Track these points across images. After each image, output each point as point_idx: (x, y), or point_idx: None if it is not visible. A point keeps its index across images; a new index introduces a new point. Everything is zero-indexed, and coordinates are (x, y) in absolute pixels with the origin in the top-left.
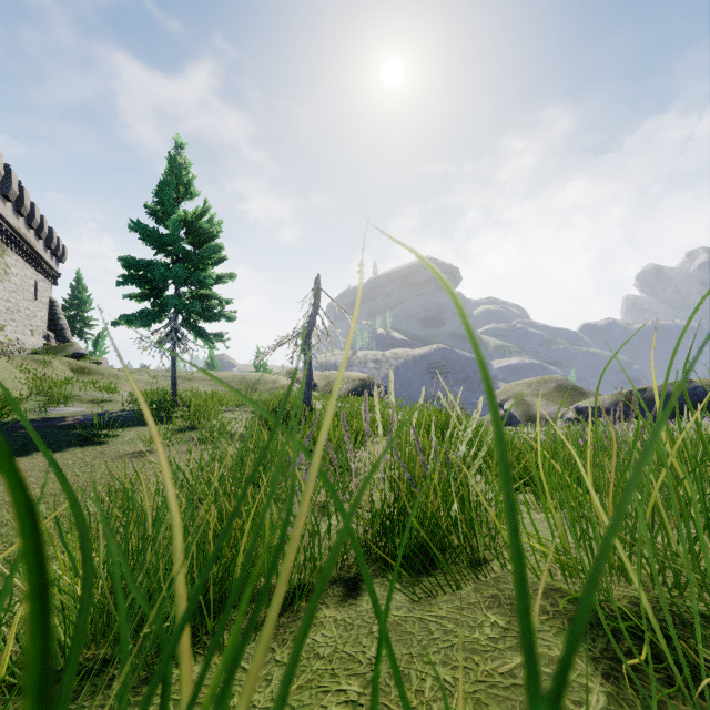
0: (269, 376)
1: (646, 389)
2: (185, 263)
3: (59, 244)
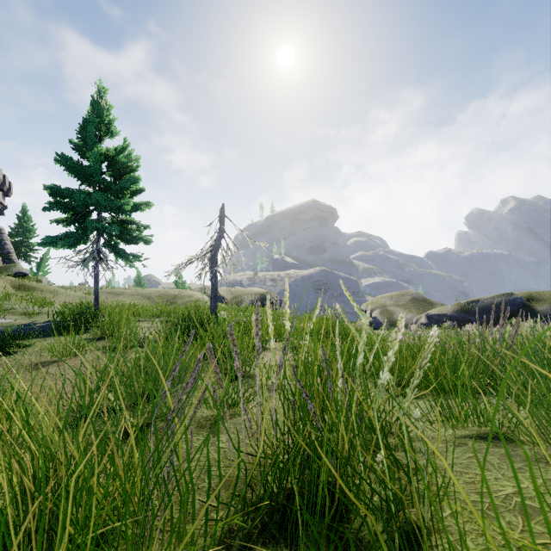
0: (185, 292)
1: (479, 300)
2: (106, 192)
3: (5, 181)
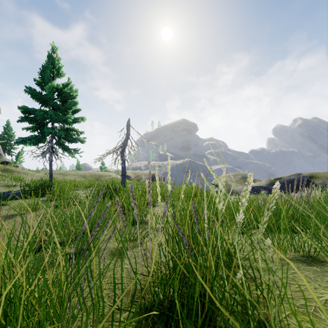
0: (106, 173)
1: (281, 178)
2: (57, 111)
3: None
